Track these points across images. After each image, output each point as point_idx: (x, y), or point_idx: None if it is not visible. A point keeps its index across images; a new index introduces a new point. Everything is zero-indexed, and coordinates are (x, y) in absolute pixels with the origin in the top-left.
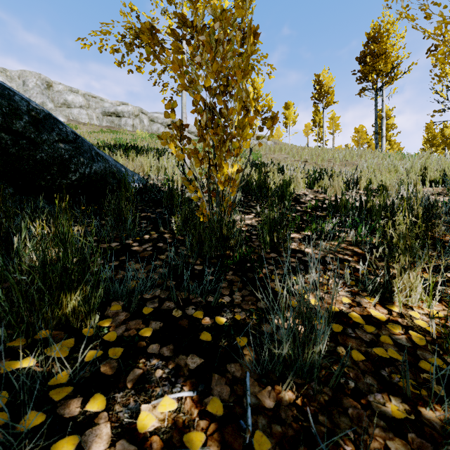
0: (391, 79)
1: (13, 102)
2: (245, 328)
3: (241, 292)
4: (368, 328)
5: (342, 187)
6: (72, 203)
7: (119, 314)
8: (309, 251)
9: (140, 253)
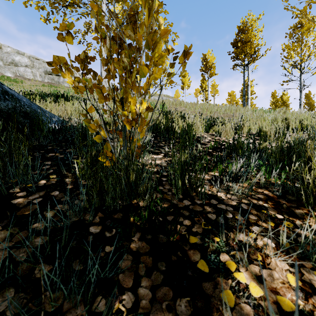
0: (254, 59)
1: None
2: None
3: (151, 279)
4: None
5: (232, 131)
6: None
7: None
8: (222, 196)
9: (19, 209)
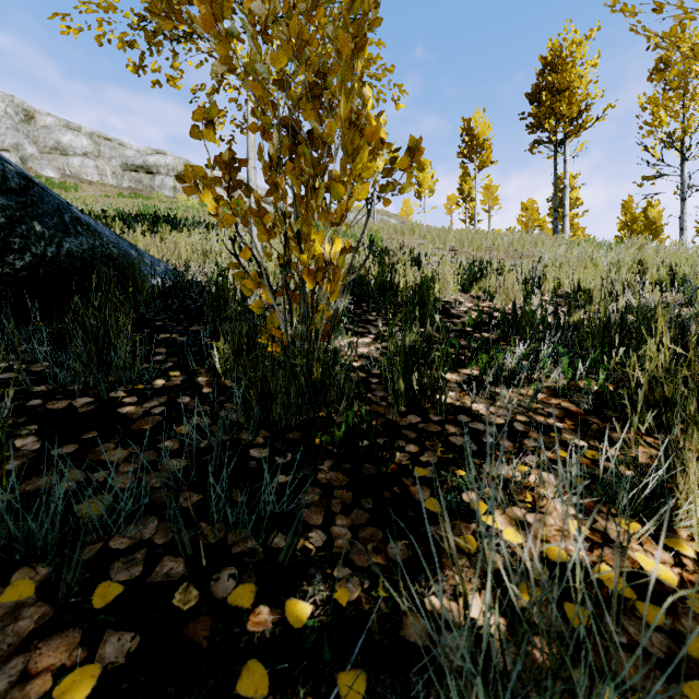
0: (578, 128)
1: None
2: (359, 633)
3: (350, 517)
4: (650, 614)
5: (518, 290)
6: (17, 314)
7: (22, 614)
8: (480, 409)
9: (134, 421)
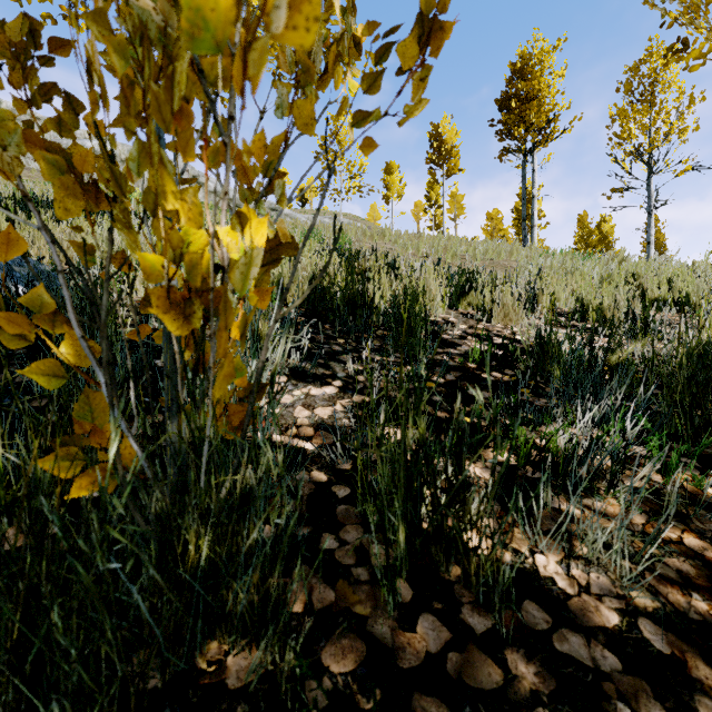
0: (547, 138)
1: None
2: None
3: None
4: None
5: (521, 308)
6: None
7: None
8: (554, 573)
9: None
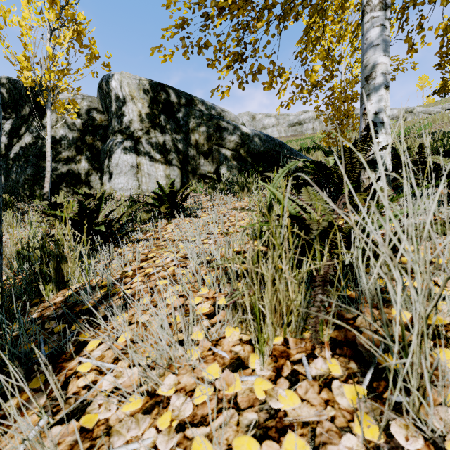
0: None
1: (275, 142)
2: None
3: None
4: None
5: None
6: None
7: None
8: None
9: None
